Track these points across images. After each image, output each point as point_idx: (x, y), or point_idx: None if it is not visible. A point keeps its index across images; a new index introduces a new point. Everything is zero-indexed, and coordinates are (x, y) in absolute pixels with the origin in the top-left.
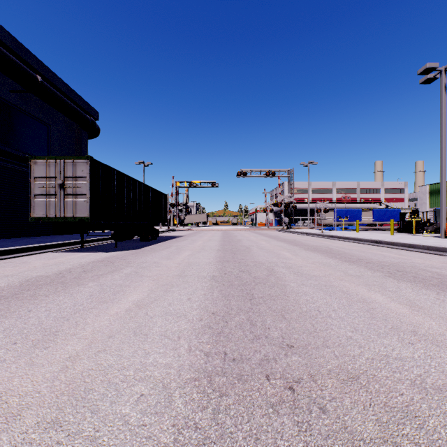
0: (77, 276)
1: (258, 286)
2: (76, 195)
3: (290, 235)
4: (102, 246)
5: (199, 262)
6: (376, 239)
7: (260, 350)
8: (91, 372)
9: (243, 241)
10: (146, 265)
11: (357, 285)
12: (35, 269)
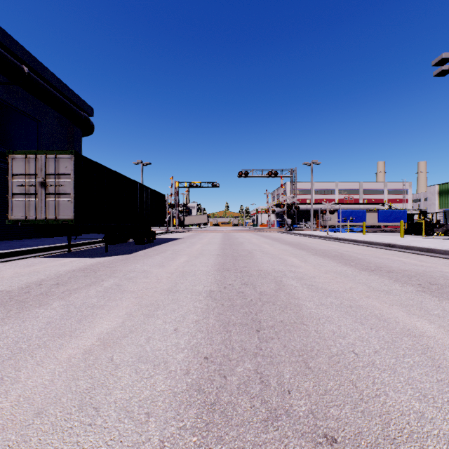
0: (45, 291)
1: (265, 306)
2: (59, 194)
3: (293, 237)
4: (92, 250)
5: (195, 272)
6: (388, 242)
7: None
8: None
9: (245, 244)
10: (133, 274)
11: (391, 305)
12: (0, 280)
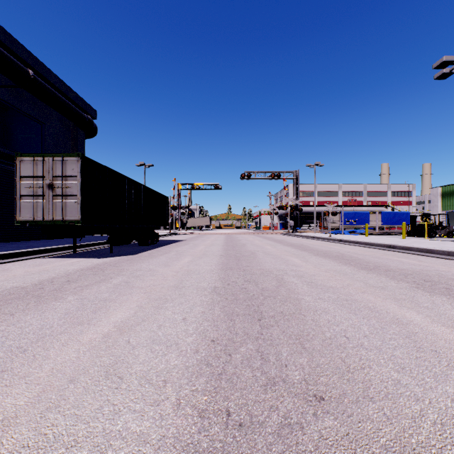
0: (58, 287)
1: (267, 300)
2: (66, 196)
3: (296, 238)
4: (97, 251)
5: (199, 270)
6: (389, 243)
7: (278, 405)
8: (23, 453)
9: (247, 245)
10: (140, 273)
11: (384, 299)
12: (13, 278)
